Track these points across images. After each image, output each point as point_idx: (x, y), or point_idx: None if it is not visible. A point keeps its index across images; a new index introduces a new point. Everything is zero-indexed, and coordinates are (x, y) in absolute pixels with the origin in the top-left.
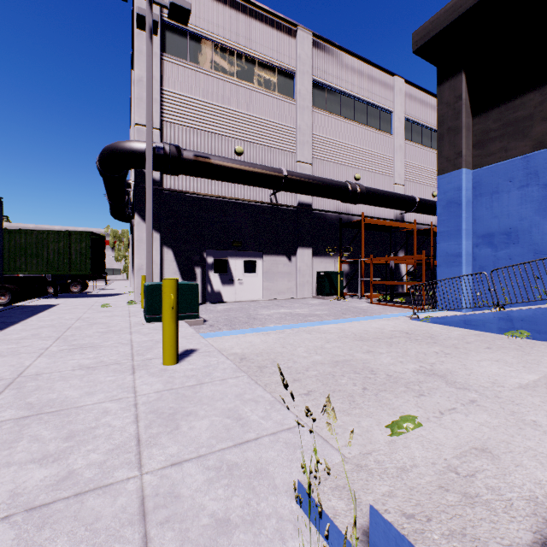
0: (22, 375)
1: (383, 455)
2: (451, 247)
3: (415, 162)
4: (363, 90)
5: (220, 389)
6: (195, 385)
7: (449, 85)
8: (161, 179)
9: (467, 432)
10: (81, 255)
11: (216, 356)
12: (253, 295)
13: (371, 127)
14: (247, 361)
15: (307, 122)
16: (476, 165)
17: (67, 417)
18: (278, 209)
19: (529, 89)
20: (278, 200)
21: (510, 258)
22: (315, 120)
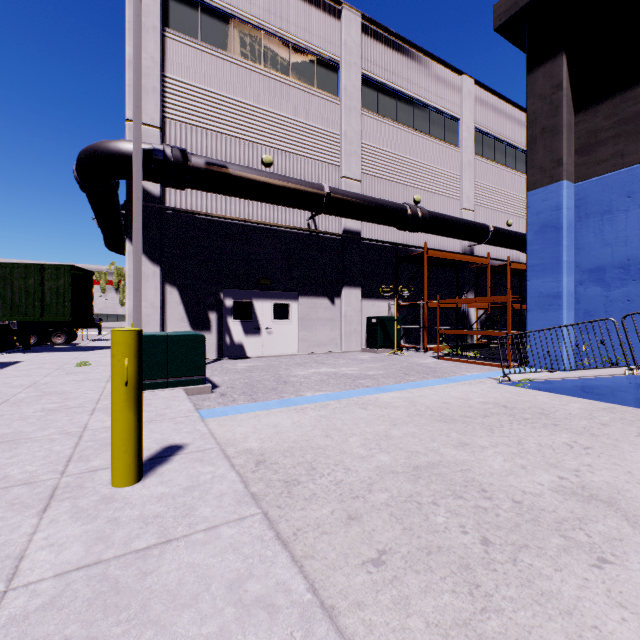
0: None
1: None
2: (547, 285)
3: (487, 183)
4: (424, 90)
5: (198, 561)
6: (150, 549)
7: (543, 71)
8: (162, 195)
9: None
10: (58, 295)
11: (213, 462)
12: (285, 348)
13: (434, 138)
14: (266, 469)
15: (354, 127)
16: (580, 176)
17: None
18: (317, 238)
19: None
20: (317, 226)
21: (629, 300)
22: (365, 126)
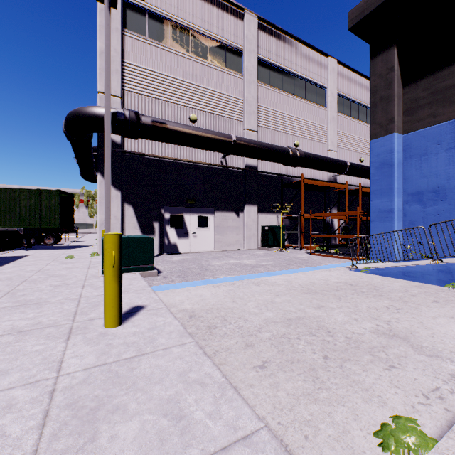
0: None
1: None
2: (384, 204)
3: (346, 132)
4: (302, 68)
5: (161, 363)
6: (133, 358)
7: (381, 58)
8: (122, 143)
9: None
10: (51, 211)
11: (163, 315)
12: (205, 246)
13: (308, 101)
14: (196, 320)
15: (253, 95)
16: (406, 130)
17: None
18: (227, 171)
19: None
20: (227, 163)
21: (438, 214)
22: (260, 93)
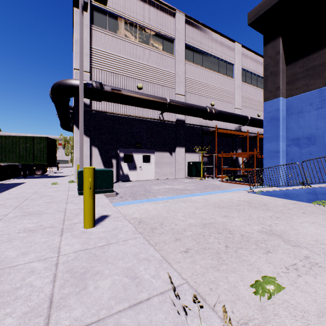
0: None
1: (258, 325)
2: (273, 146)
3: (247, 95)
4: (216, 50)
5: (122, 249)
6: (104, 246)
7: (271, 45)
8: (90, 104)
9: (322, 296)
10: (41, 151)
11: (122, 221)
12: (148, 176)
13: (221, 73)
14: (143, 224)
15: (182, 70)
16: (288, 95)
17: None
18: (164, 123)
19: (322, 47)
20: (164, 117)
21: (310, 153)
22: (187, 69)
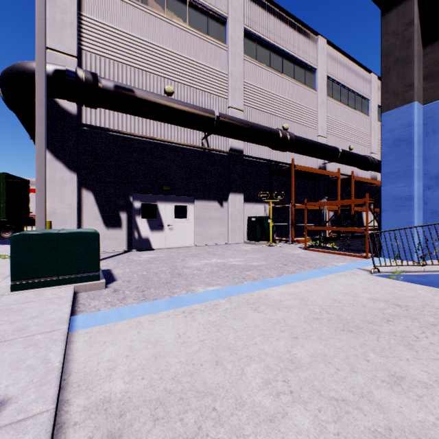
0: None
1: None
2: (400, 189)
3: (335, 118)
4: (291, 45)
5: None
6: None
7: (396, 12)
8: (79, 114)
9: None
10: None
11: None
12: (184, 241)
13: (297, 81)
14: None
15: (238, 69)
16: (428, 99)
17: None
18: (209, 154)
19: None
20: (209, 145)
21: None
22: (246, 69)
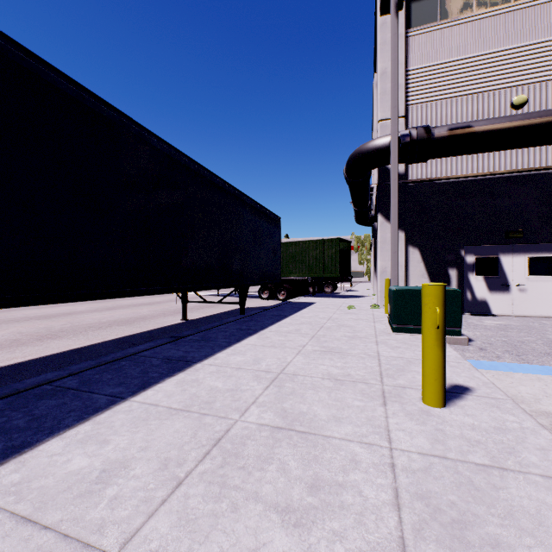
0: (283, 372)
1: None
2: None
3: None
4: None
5: (550, 502)
6: (487, 467)
7: None
8: (405, 172)
9: None
10: (331, 259)
11: (513, 413)
12: (545, 308)
13: None
14: None
15: None
16: None
17: (313, 448)
18: None
19: None
20: None
21: None
22: None
